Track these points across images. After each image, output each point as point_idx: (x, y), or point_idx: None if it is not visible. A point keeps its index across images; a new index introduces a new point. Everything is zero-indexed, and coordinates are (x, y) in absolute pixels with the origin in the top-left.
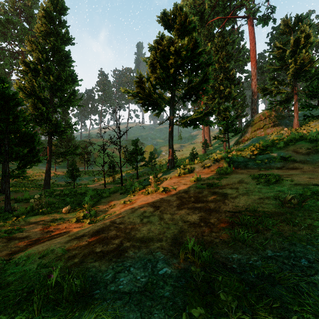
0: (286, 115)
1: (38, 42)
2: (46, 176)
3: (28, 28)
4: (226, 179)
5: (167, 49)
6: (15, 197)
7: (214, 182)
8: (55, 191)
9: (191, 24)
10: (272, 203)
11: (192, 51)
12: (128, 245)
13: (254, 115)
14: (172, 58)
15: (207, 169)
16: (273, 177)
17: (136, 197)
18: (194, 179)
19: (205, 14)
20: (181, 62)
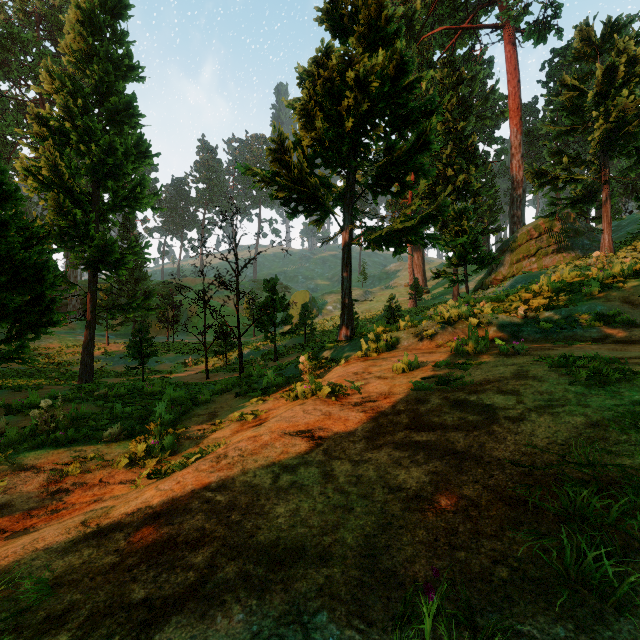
0: (583, 228)
1: (68, 75)
2: (85, 354)
3: (53, 53)
4: (480, 368)
5: (339, 76)
6: (10, 402)
7: (452, 375)
8: (99, 387)
9: (390, 25)
10: (636, 440)
11: (394, 83)
12: (230, 575)
13: (516, 229)
14: (349, 96)
15: (428, 341)
16: (605, 365)
17: (270, 404)
18: (403, 365)
19: (414, 22)
20: (369, 105)
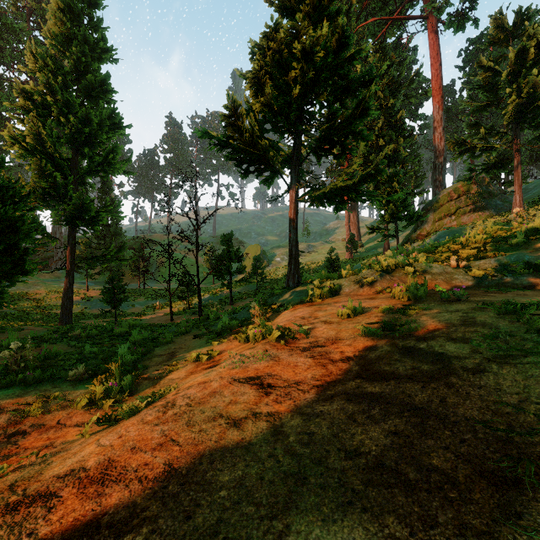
0: (496, 191)
1: (50, 56)
2: (65, 299)
3: (42, 42)
4: (424, 314)
5: (287, 48)
6: None
7: (397, 320)
8: (73, 329)
9: (333, 4)
10: None
11: (336, 55)
12: None
13: (438, 191)
14: (296, 66)
15: (368, 288)
16: None
17: (224, 345)
18: (348, 311)
19: (351, 14)
20: (313, 75)
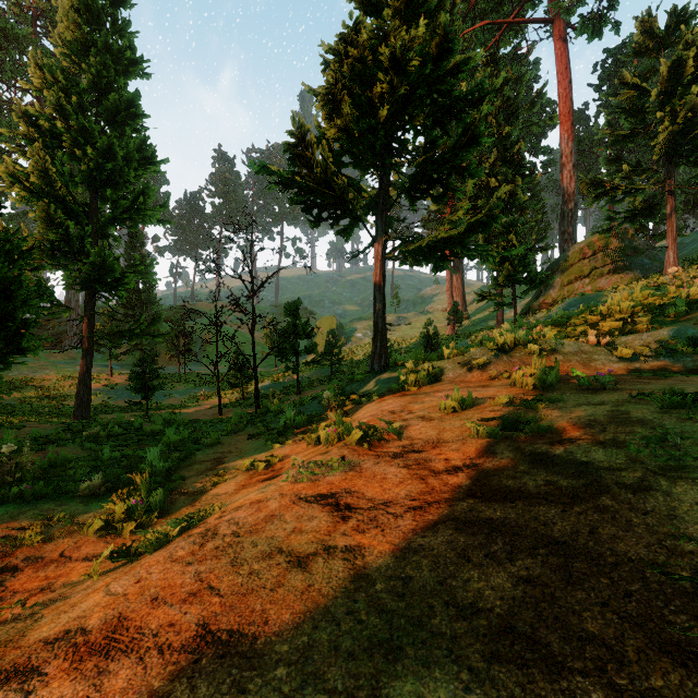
0: (643, 246)
1: (61, 69)
2: (81, 387)
3: (53, 53)
4: (557, 407)
5: (371, 55)
6: None
7: (521, 416)
8: (90, 426)
9: None
10: None
11: (436, 65)
12: None
13: (567, 247)
14: (383, 79)
15: (479, 372)
16: None
17: (287, 449)
18: (453, 403)
19: (454, 17)
20: (406, 91)
